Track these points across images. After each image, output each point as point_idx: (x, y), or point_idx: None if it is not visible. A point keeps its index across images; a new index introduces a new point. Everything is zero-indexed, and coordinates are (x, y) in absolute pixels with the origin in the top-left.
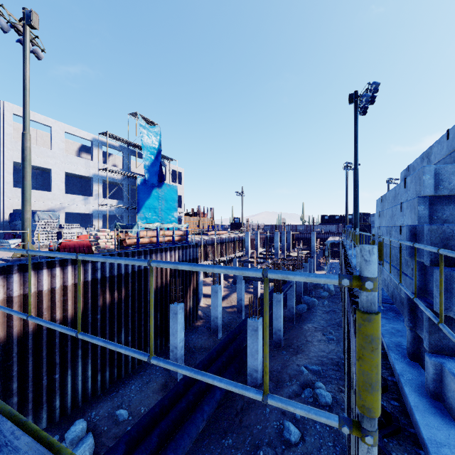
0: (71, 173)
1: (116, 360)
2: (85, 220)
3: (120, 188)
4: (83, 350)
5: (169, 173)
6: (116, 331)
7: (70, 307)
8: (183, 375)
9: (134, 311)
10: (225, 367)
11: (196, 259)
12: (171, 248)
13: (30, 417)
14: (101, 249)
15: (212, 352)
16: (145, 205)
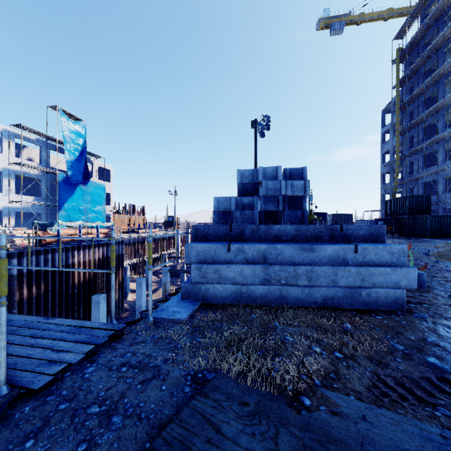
0: None
1: None
2: None
3: (37, 184)
4: None
5: (96, 170)
6: None
7: None
8: None
9: (54, 305)
10: None
11: (122, 255)
12: (95, 245)
13: None
14: (17, 246)
15: None
16: (67, 202)
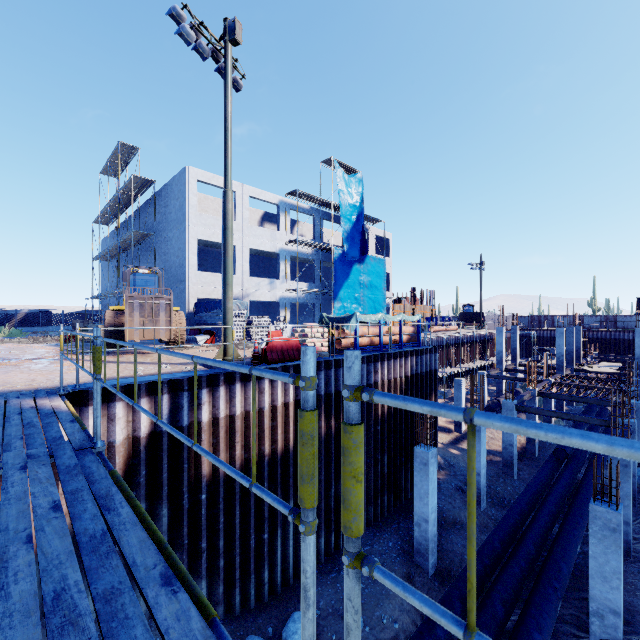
0: (256, 249)
1: (332, 522)
2: (268, 311)
3: (308, 267)
4: (294, 502)
5: (372, 241)
6: (333, 478)
7: (279, 437)
8: (435, 567)
9: None
10: (526, 580)
11: (434, 371)
12: (401, 353)
13: (237, 590)
14: None
15: (493, 543)
16: (343, 288)
